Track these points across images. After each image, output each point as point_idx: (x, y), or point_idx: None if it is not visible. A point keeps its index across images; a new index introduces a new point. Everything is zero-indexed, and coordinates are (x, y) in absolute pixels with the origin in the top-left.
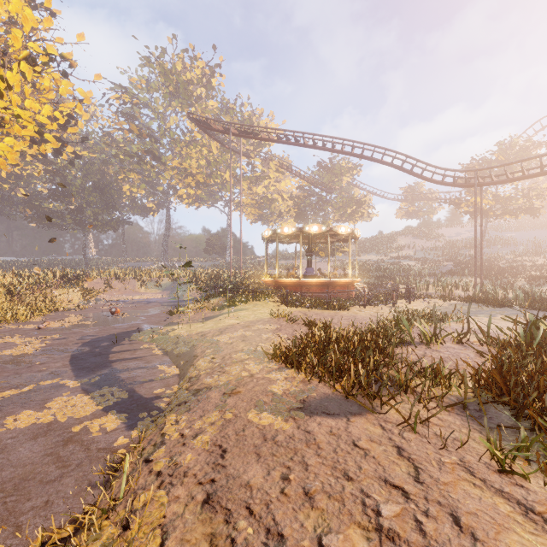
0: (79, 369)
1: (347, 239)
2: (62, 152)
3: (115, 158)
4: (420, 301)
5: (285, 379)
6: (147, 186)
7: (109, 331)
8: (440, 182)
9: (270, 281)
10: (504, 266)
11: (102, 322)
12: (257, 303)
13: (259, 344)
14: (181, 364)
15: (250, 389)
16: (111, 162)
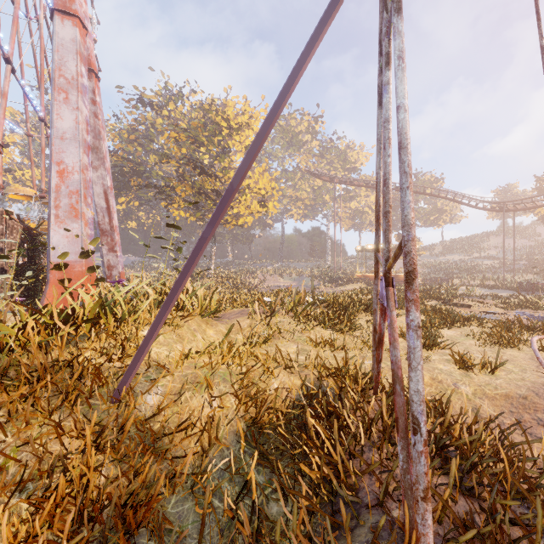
0: None
1: None
2: None
3: None
4: None
5: None
6: None
7: None
8: (482, 208)
9: (360, 275)
10: None
11: None
12: (353, 285)
13: None
14: None
15: None
16: None
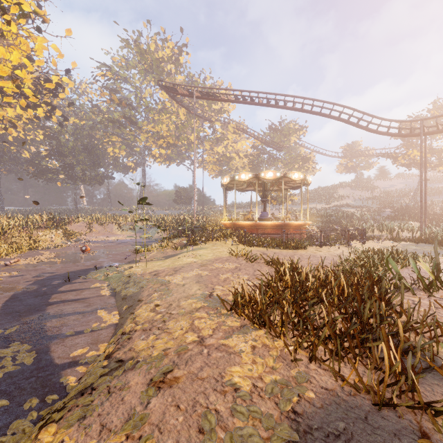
0: (5, 314)
1: (298, 186)
2: (53, 115)
3: (100, 124)
4: (370, 242)
5: (253, 348)
6: (127, 148)
7: (70, 268)
8: (385, 133)
9: (228, 224)
10: (439, 212)
11: (70, 259)
12: (216, 243)
13: (215, 286)
14: (123, 310)
15: (196, 373)
16: (97, 128)
